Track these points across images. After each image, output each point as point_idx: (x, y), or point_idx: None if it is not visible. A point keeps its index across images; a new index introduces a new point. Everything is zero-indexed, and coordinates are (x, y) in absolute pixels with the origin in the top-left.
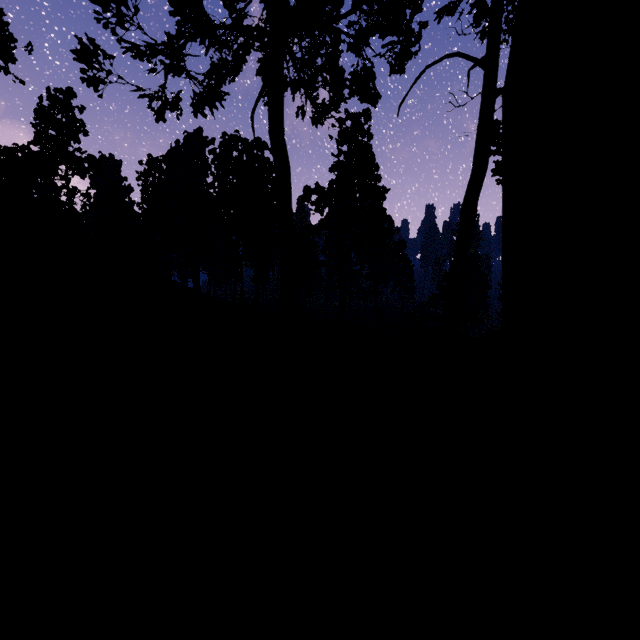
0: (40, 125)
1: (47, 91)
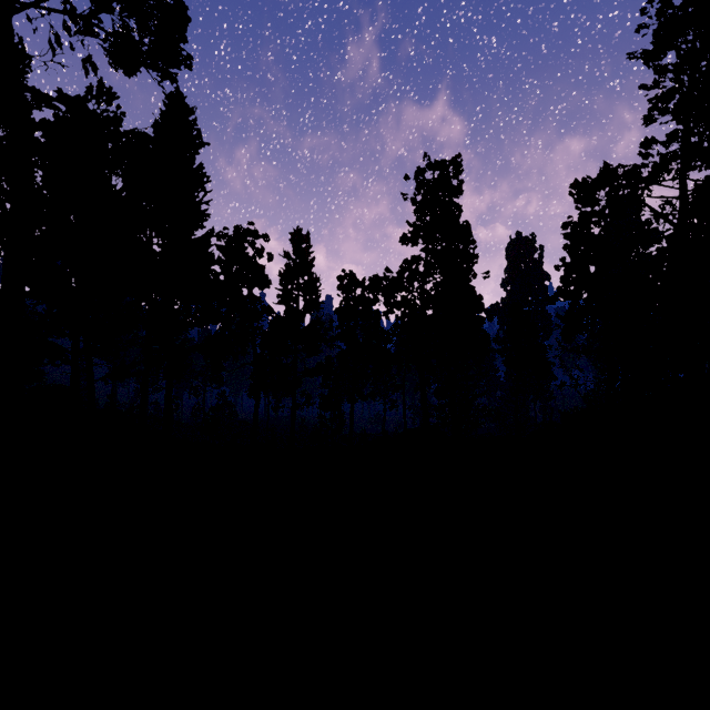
0: None
1: None
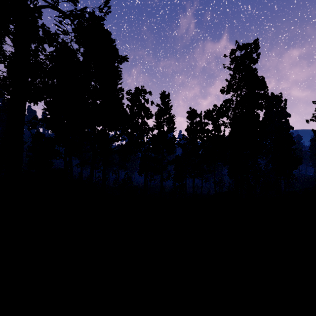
0: None
1: None
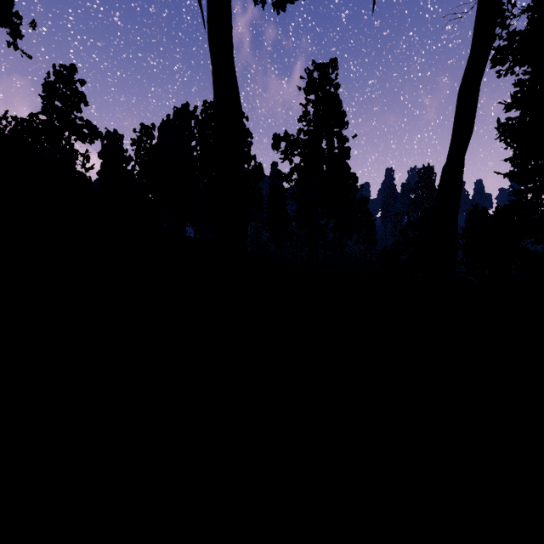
0: (47, 96)
1: (53, 67)
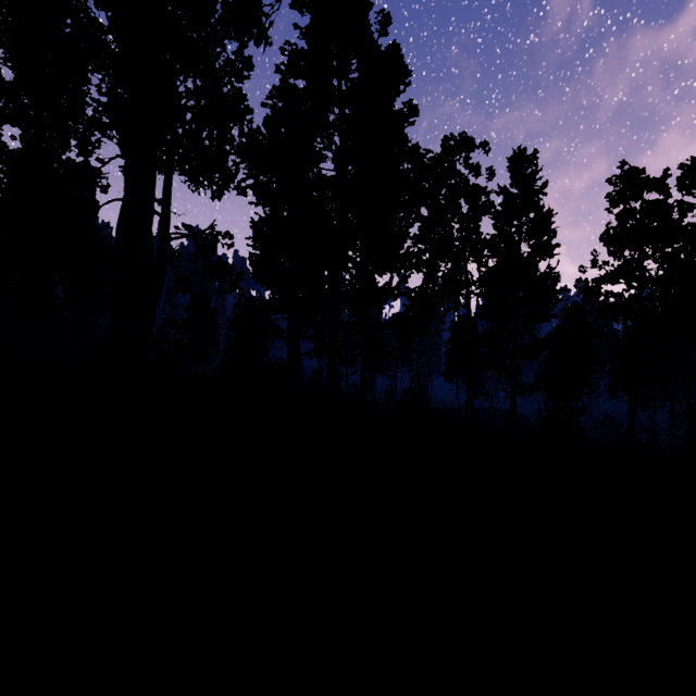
0: None
1: None
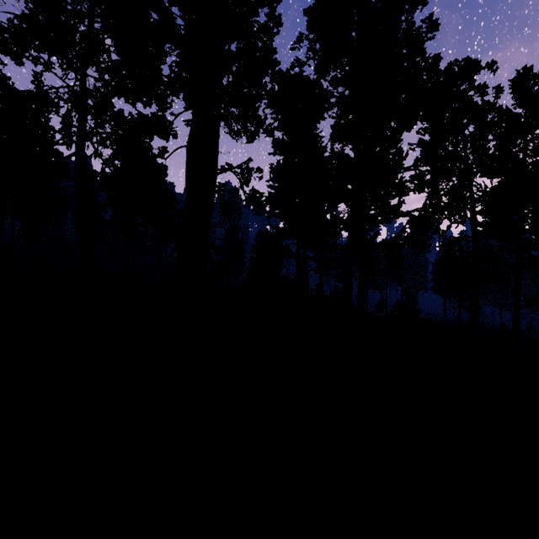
0: None
1: None
